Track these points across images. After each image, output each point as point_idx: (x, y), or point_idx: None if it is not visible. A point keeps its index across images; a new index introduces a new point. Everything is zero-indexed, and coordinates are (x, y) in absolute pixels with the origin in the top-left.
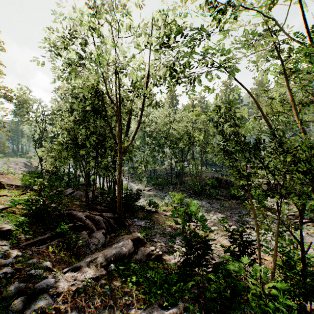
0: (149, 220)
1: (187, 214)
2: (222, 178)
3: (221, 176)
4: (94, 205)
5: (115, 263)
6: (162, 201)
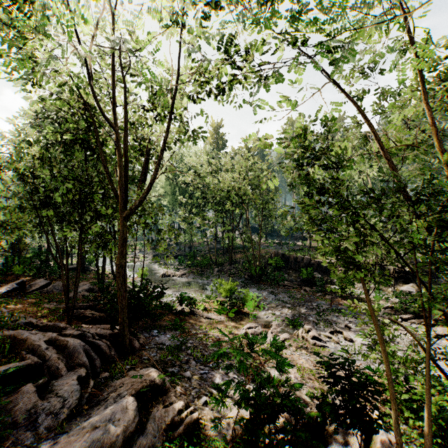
0: (180, 331)
1: (240, 314)
2: (290, 255)
3: (288, 252)
4: (82, 308)
5: None
6: (201, 295)
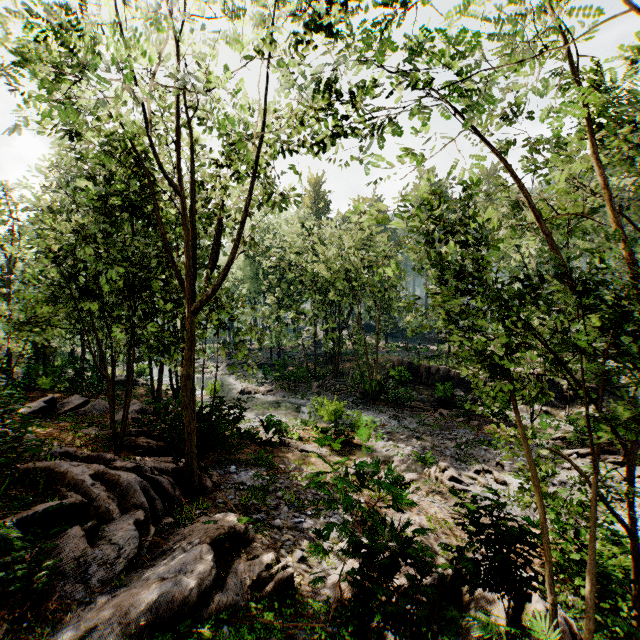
0: (266, 467)
1: (350, 446)
2: (420, 365)
3: (417, 360)
4: (133, 435)
5: (154, 633)
6: (295, 419)
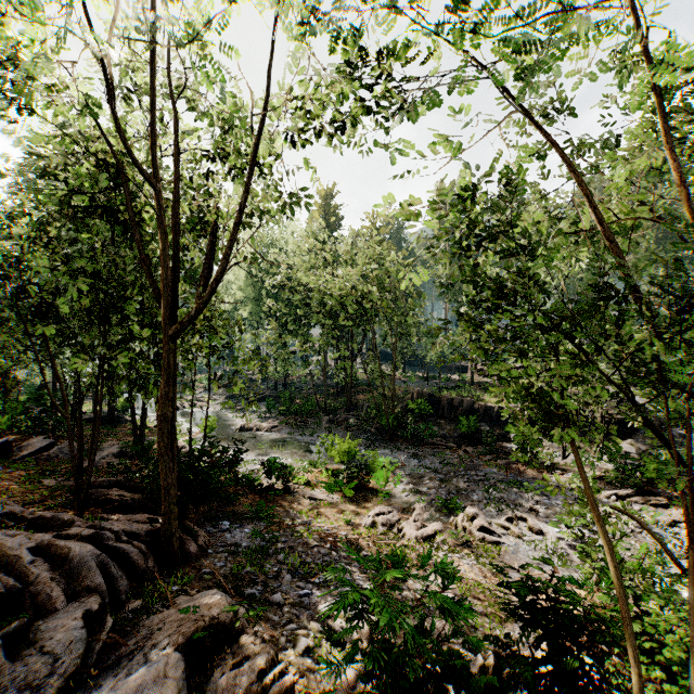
0: (266, 522)
1: (365, 491)
2: (442, 396)
3: (438, 391)
4: (104, 486)
5: None
6: (302, 460)
